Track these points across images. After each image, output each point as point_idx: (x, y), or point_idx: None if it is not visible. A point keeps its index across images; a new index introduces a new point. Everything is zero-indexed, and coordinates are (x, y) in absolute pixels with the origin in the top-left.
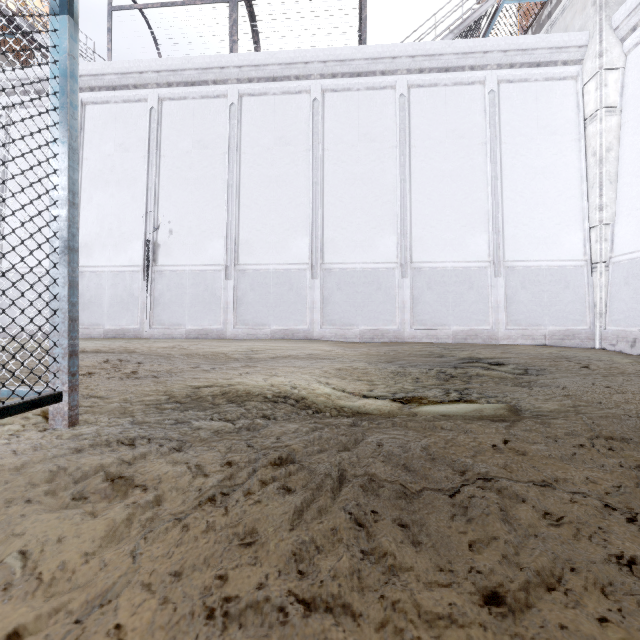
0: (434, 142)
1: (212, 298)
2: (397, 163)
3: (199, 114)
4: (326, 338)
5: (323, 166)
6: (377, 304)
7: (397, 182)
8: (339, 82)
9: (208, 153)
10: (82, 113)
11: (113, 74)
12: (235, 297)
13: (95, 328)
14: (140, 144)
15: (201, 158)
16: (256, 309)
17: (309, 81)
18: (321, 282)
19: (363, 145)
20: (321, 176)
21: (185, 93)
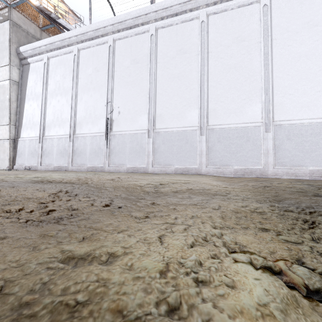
0: (291, 33)
1: (140, 149)
2: (261, 53)
3: (134, 44)
4: (210, 174)
5: (208, 63)
6: (246, 151)
7: (261, 66)
8: (218, 6)
9: (139, 66)
10: (78, 55)
11: (91, 31)
12: (153, 148)
13: (83, 166)
14: (104, 66)
15: (135, 69)
16: (165, 155)
17: (198, 11)
18: (206, 137)
19: (235, 45)
20: (206, 69)
21: (126, 34)
